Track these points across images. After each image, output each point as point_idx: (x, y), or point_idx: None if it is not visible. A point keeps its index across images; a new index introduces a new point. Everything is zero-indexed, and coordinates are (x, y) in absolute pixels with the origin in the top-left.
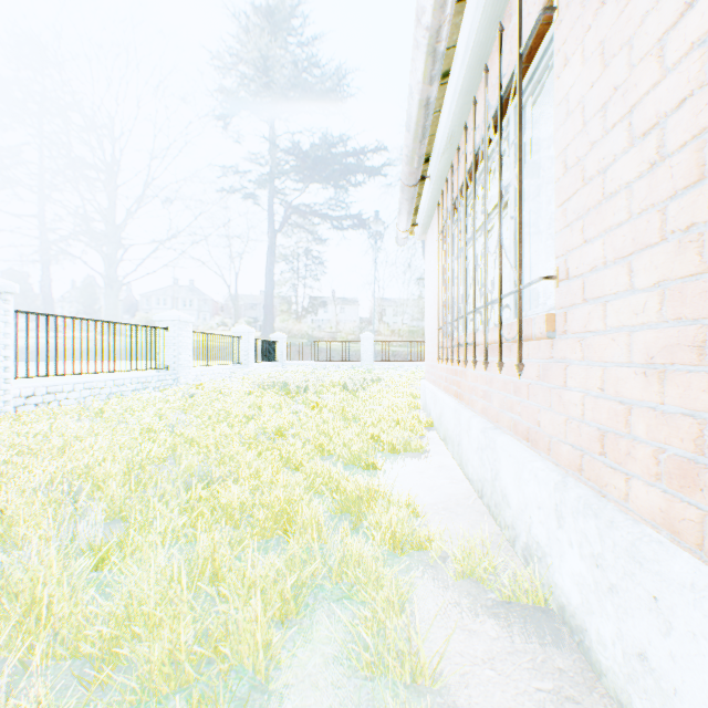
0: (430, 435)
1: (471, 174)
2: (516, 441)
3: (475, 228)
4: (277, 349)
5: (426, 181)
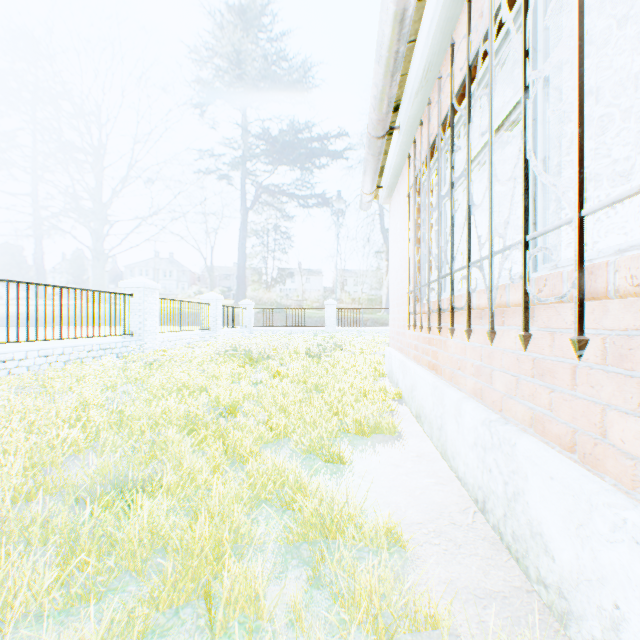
0: (400, 409)
1: (454, 107)
2: (553, 452)
3: (469, 159)
4: (245, 315)
5: (394, 135)
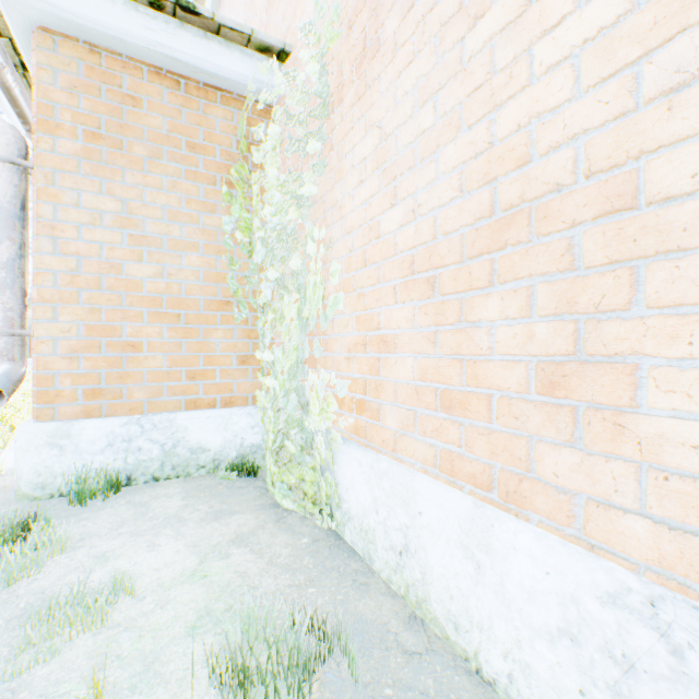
0: None
1: None
2: None
3: None
4: None
5: None
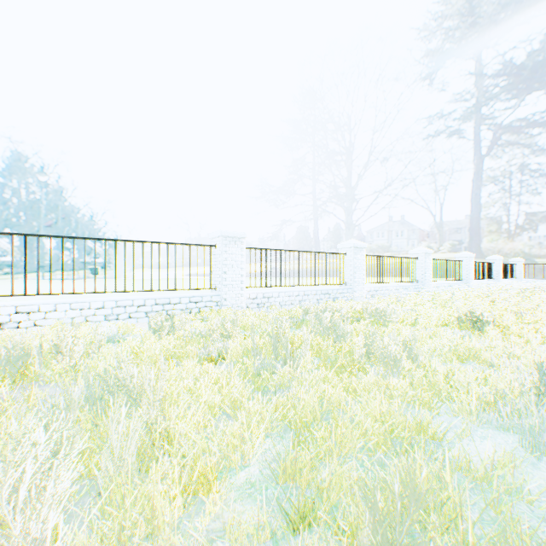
0: None
1: None
2: None
3: None
4: (514, 269)
5: None
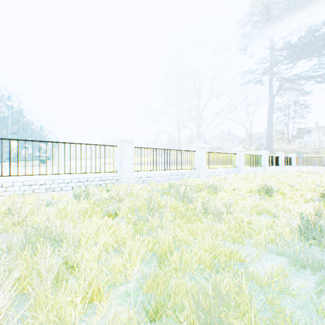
0: None
1: None
2: None
3: None
4: (290, 160)
5: None
